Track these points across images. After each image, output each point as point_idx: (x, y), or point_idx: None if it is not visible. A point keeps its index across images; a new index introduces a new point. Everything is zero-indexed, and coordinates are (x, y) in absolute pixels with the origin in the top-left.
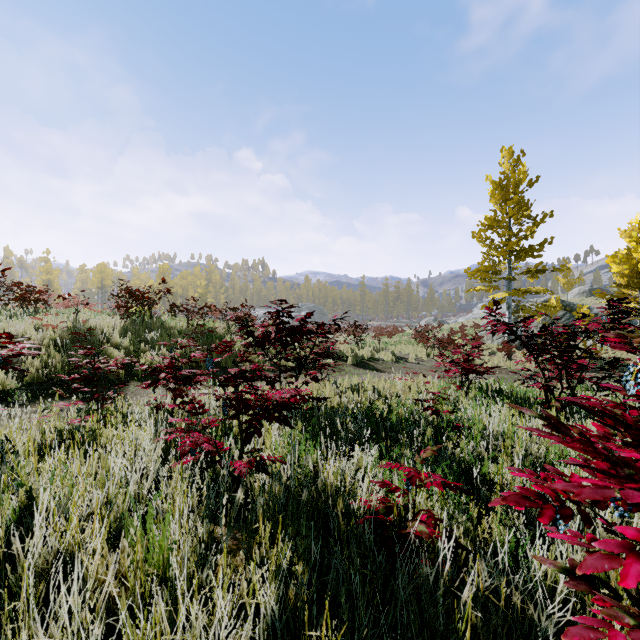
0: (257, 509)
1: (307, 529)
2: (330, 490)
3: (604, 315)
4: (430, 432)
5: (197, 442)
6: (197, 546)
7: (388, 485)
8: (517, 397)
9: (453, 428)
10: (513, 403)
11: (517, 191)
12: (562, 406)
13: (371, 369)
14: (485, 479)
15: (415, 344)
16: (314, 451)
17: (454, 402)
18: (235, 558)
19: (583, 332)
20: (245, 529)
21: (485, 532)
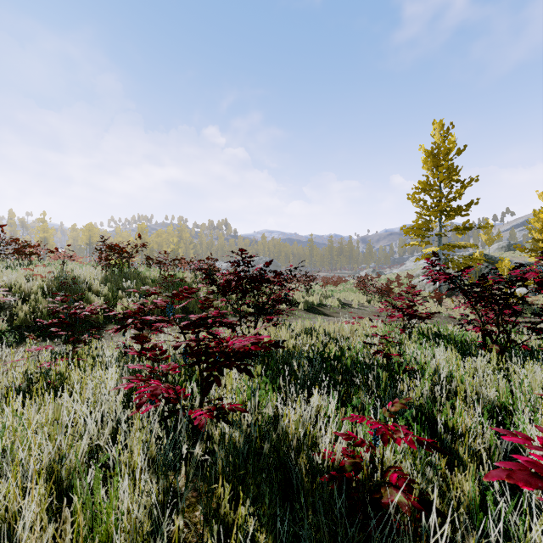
0: (217, 461)
1: (270, 494)
2: (292, 441)
3: (541, 265)
4: (385, 376)
5: (154, 393)
6: (152, 506)
7: (353, 438)
8: (456, 340)
9: (403, 370)
10: (453, 345)
11: (447, 158)
12: (500, 349)
13: (320, 314)
14: (446, 427)
15: (357, 292)
16: (273, 394)
17: (399, 344)
18: (194, 513)
19: (519, 281)
20: (205, 478)
21: (457, 490)
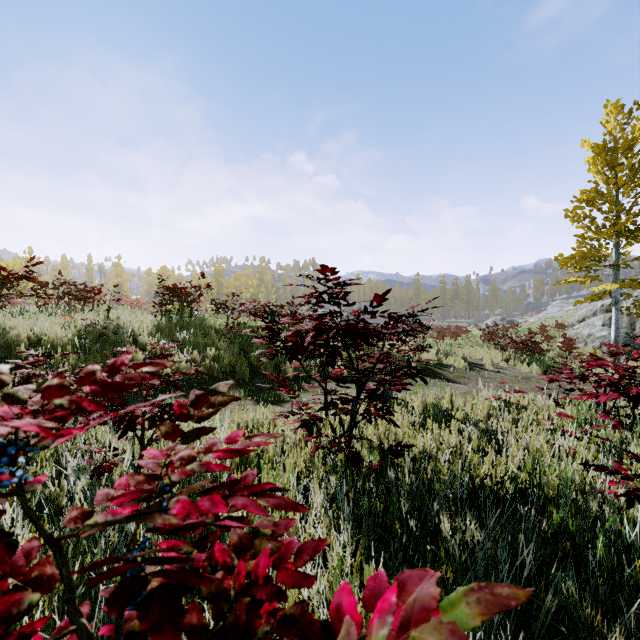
0: None
1: None
2: None
3: None
4: None
5: None
6: None
7: None
8: None
9: None
10: None
11: (631, 153)
12: None
13: (440, 378)
14: None
15: (485, 347)
16: None
17: (618, 452)
18: None
19: None
20: None
21: None
